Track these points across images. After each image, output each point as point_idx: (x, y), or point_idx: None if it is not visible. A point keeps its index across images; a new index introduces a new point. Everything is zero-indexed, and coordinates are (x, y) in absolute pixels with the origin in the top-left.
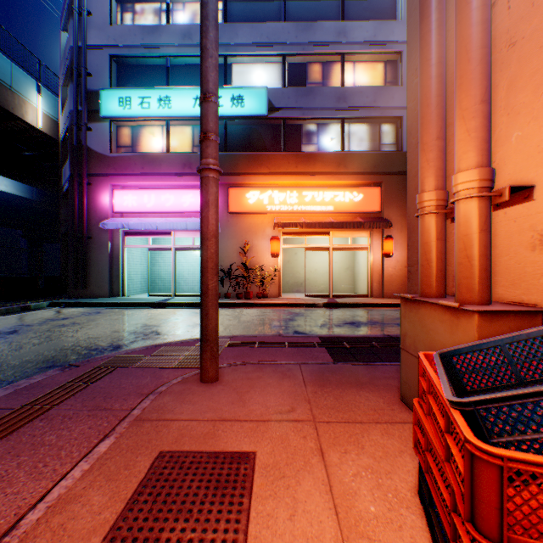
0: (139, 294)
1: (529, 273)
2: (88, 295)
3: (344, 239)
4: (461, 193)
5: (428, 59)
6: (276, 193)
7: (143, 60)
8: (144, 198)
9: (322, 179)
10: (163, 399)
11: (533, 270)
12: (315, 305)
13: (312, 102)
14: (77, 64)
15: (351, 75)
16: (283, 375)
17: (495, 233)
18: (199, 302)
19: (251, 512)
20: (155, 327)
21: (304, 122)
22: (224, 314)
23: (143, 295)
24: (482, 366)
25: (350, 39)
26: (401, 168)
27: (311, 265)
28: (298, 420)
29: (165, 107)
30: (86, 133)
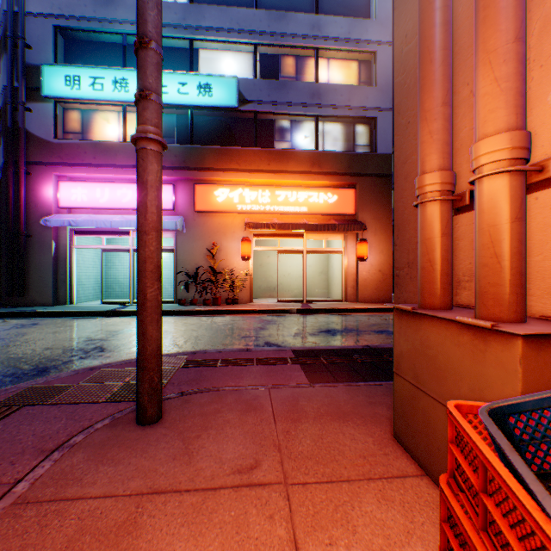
0: (92, 301)
1: None
2: (27, 303)
3: (319, 242)
4: (488, 167)
5: (431, 2)
6: (247, 192)
7: (96, 36)
8: (97, 192)
9: (296, 178)
10: (72, 458)
11: None
12: (288, 312)
13: (286, 96)
14: (12, 32)
15: (326, 72)
16: (248, 406)
17: None
18: None
19: None
20: (101, 342)
21: (277, 117)
22: (188, 323)
23: (96, 302)
24: None
25: (325, 34)
26: (375, 170)
27: (285, 269)
28: (263, 484)
29: (121, 90)
30: (24, 114)
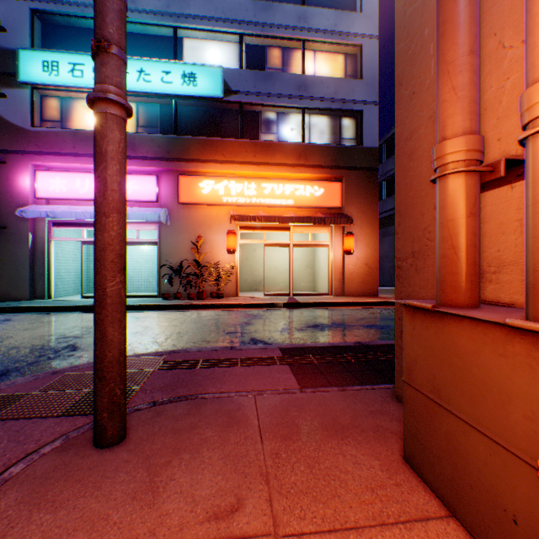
0: (72, 296)
1: None
2: (2, 298)
3: (305, 236)
4: None
5: None
6: (232, 184)
7: (75, 21)
8: (76, 182)
9: (282, 171)
10: (0, 500)
11: None
12: (275, 306)
13: (272, 88)
14: None
15: (312, 65)
16: (230, 419)
17: None
18: (143, 304)
19: None
20: (75, 340)
21: (263, 109)
22: (170, 318)
23: (77, 297)
24: None
25: (311, 26)
26: (362, 163)
27: (271, 263)
28: (247, 537)
29: None
30: None
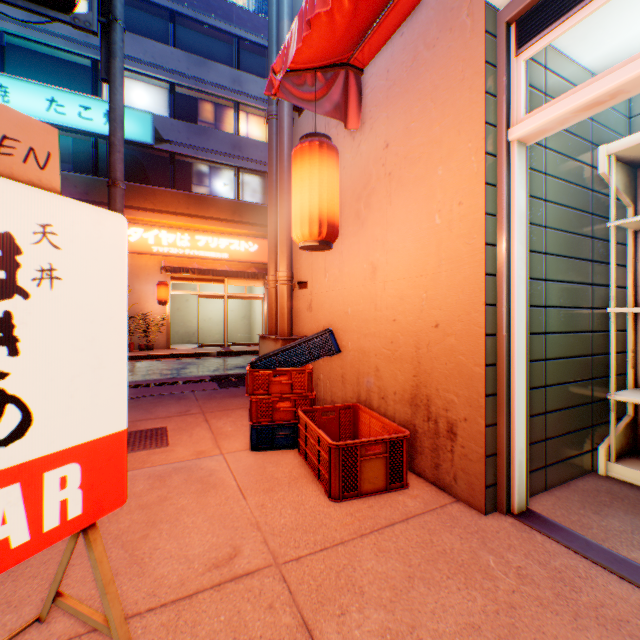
0: None
1: (307, 321)
2: None
3: (242, 287)
4: (280, 282)
5: (271, 201)
6: (164, 234)
7: None
8: None
9: (218, 225)
10: None
11: (308, 320)
12: (209, 355)
13: (207, 143)
14: None
15: (247, 125)
16: (181, 398)
17: (299, 301)
18: None
19: (170, 439)
20: None
21: (197, 161)
22: None
23: None
24: None
25: (246, 90)
26: None
27: (206, 314)
28: (193, 413)
29: None
30: None
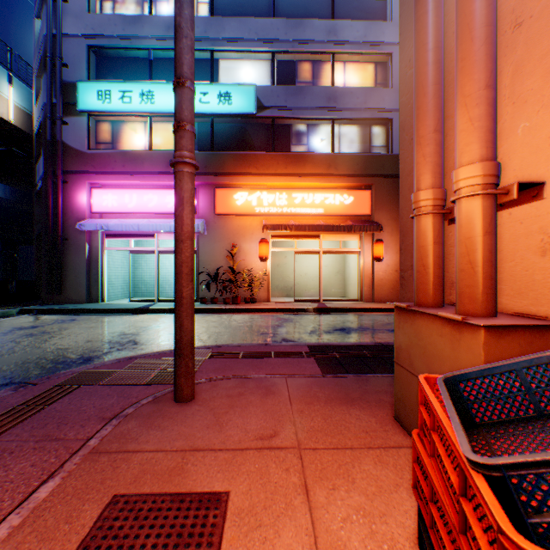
0: (120, 300)
1: (539, 281)
2: (64, 301)
3: (335, 243)
4: (464, 190)
5: (424, 44)
6: (265, 195)
7: (124, 52)
8: (125, 197)
9: (312, 181)
10: (128, 424)
11: (543, 277)
12: (304, 311)
13: (302, 101)
14: (52, 54)
15: (342, 76)
16: (267, 391)
17: (498, 236)
18: None
19: None
20: (133, 336)
21: (293, 122)
22: (209, 320)
23: (125, 301)
24: (494, 395)
25: (341, 38)
26: (392, 171)
27: (301, 269)
28: (281, 447)
29: (147, 102)
30: (62, 128)
